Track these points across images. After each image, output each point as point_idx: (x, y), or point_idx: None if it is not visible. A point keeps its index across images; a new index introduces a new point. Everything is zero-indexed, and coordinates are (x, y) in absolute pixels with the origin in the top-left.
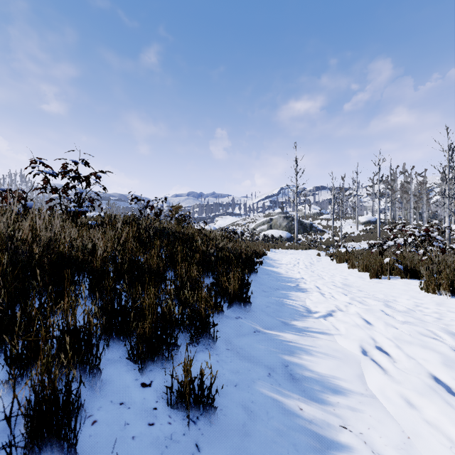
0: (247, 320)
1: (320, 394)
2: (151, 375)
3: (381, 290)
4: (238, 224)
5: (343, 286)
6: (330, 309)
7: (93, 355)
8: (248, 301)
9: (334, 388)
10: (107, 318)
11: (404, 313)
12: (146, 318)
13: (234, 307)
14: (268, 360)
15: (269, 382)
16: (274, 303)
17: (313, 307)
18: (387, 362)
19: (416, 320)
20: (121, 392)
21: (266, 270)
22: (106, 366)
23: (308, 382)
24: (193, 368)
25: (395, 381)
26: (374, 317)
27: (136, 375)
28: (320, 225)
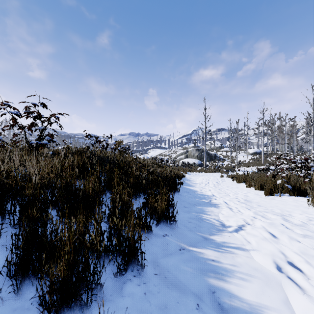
0: (172, 238)
1: None
2: None
3: (276, 205)
4: (164, 154)
5: (246, 202)
6: (240, 223)
7: None
8: (173, 219)
9: None
10: (18, 258)
11: (302, 228)
12: (61, 260)
13: (162, 224)
14: (195, 285)
15: None
16: (194, 219)
17: (226, 221)
18: (307, 283)
19: None
20: None
21: (186, 189)
22: None
23: (238, 313)
24: (117, 309)
25: None
26: (279, 232)
27: None
28: (221, 155)
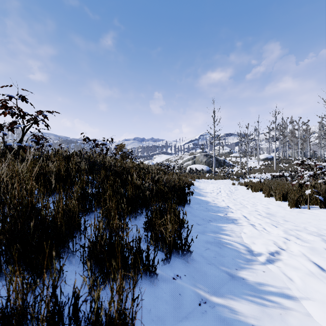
0: (187, 281)
1: None
2: None
3: (308, 221)
4: (170, 160)
5: (270, 216)
6: (273, 249)
7: None
8: (187, 250)
9: None
10: None
11: None
12: None
13: (171, 257)
14: None
15: None
16: (213, 243)
17: (253, 246)
18: None
19: None
20: None
21: (196, 199)
22: None
23: None
24: None
25: None
26: None
27: None
28: (230, 161)
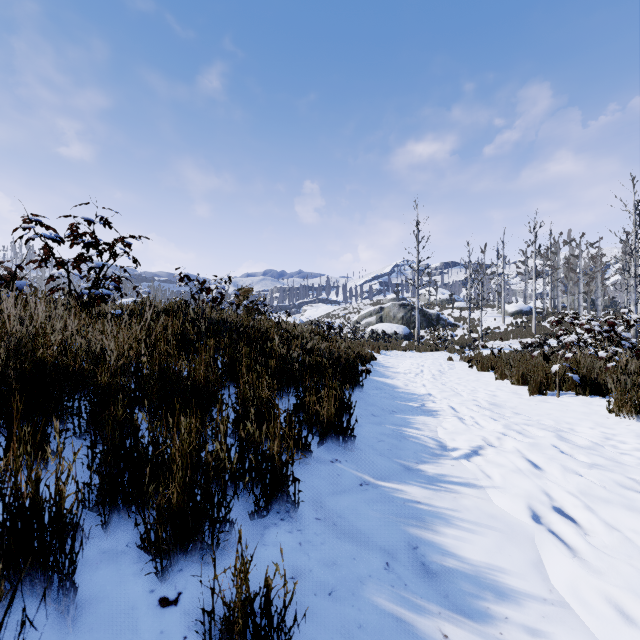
0: (348, 466)
1: (474, 601)
2: (181, 579)
3: (548, 413)
4: (335, 315)
5: (491, 406)
6: (475, 444)
7: (65, 553)
8: (350, 433)
9: (497, 589)
10: (105, 477)
11: (590, 451)
12: (173, 478)
13: (329, 443)
14: (384, 536)
15: (387, 581)
16: (390, 436)
17: (449, 441)
18: (577, 538)
19: (611, 463)
20: (118, 622)
21: (376, 382)
22: (98, 566)
23: (453, 577)
24: (257, 561)
25: (597, 575)
26: (545, 458)
27: (153, 582)
28: (451, 316)
